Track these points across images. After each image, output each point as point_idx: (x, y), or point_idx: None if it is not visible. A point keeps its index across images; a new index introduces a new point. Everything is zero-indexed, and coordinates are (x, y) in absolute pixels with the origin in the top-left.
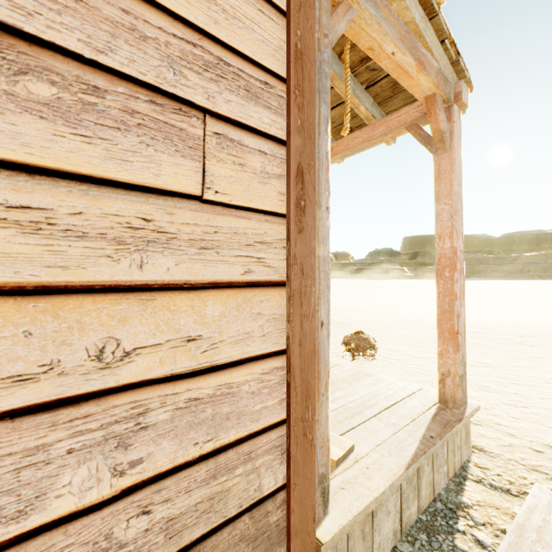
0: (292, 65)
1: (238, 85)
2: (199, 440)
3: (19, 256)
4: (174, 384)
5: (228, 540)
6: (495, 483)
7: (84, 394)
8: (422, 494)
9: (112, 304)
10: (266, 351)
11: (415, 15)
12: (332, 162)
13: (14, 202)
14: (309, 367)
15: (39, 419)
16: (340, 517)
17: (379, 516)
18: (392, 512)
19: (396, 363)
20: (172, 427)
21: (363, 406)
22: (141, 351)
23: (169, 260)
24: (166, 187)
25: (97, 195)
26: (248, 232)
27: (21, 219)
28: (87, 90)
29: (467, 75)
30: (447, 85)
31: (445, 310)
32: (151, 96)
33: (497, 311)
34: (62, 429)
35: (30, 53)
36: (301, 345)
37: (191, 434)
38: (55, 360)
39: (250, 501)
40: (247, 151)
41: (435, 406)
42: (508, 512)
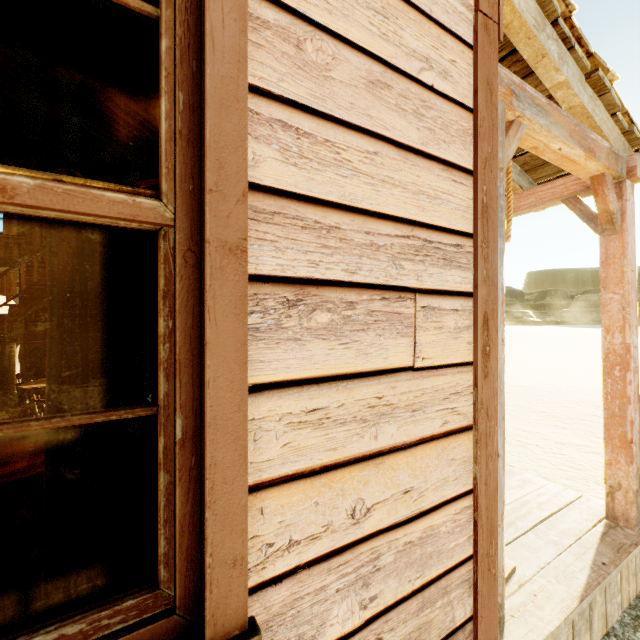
0: (479, 222)
1: (437, 257)
2: (411, 577)
3: (312, 447)
4: (396, 531)
5: None
6: None
7: (344, 545)
8: (594, 627)
9: (359, 471)
10: (457, 493)
11: (583, 98)
12: None
13: (309, 407)
14: (492, 504)
15: (321, 567)
16: None
17: None
18: None
19: (535, 450)
20: (394, 567)
21: (514, 516)
22: (376, 506)
23: (392, 426)
24: (391, 366)
25: (351, 387)
26: (445, 387)
27: (313, 419)
28: (346, 307)
29: None
30: (618, 162)
31: (614, 413)
32: (382, 294)
33: None
34: (333, 574)
35: (317, 293)
36: (486, 484)
37: (406, 572)
38: (329, 521)
39: (446, 631)
40: (443, 313)
41: (601, 523)
42: None
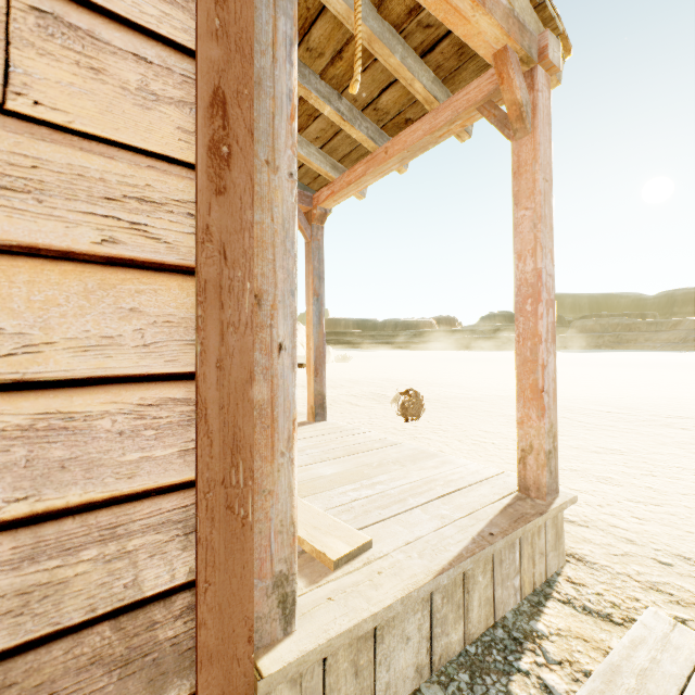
0: None
1: None
2: None
3: None
4: None
5: (63, 662)
6: (591, 605)
7: None
8: (472, 616)
9: None
10: (150, 371)
11: None
12: (389, 170)
13: None
14: (239, 405)
15: None
16: (308, 639)
17: (389, 642)
18: (413, 639)
19: (489, 447)
20: None
21: (409, 493)
22: None
23: None
24: None
25: None
26: (111, 179)
27: None
28: None
29: (559, 26)
30: (525, 36)
31: (526, 358)
32: None
33: (643, 388)
34: None
35: None
36: (222, 368)
37: None
38: None
39: (115, 603)
40: (107, 50)
41: (511, 495)
42: (601, 647)
